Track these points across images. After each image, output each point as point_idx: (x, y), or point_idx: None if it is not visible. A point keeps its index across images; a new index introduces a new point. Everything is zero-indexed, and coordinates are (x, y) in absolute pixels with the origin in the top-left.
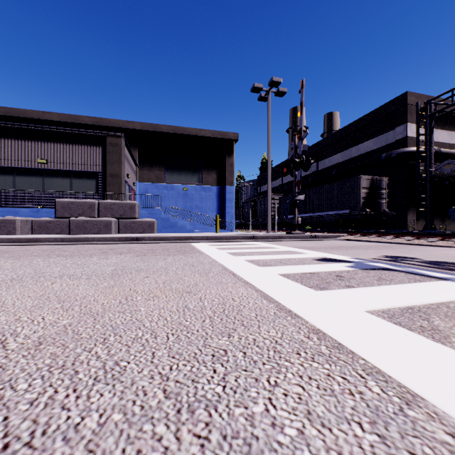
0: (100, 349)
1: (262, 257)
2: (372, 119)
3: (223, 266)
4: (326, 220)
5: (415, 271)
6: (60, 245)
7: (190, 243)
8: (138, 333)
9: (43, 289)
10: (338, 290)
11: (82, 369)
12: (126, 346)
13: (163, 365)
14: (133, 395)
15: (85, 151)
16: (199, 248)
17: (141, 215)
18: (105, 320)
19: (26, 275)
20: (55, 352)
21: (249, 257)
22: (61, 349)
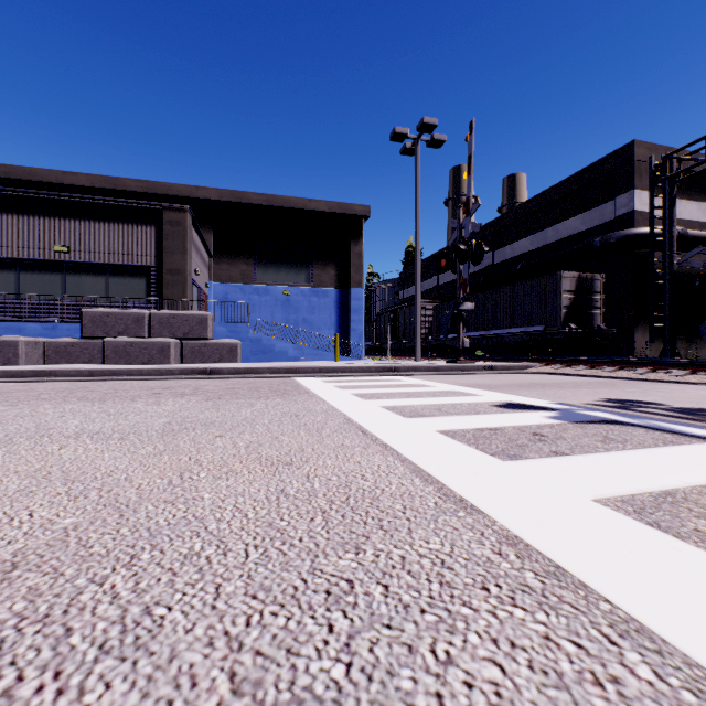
0: (121, 579)
1: (409, 402)
2: (579, 183)
3: (346, 416)
4: (507, 341)
5: (661, 426)
6: (87, 382)
7: (293, 378)
8: (194, 544)
9: (43, 459)
10: (540, 460)
11: (79, 623)
12: (169, 572)
13: (234, 615)
14: (169, 687)
15: (129, 233)
16: (308, 386)
17: (216, 333)
18: (139, 519)
19: (21, 433)
20: (37, 586)
21: (389, 402)
22: (49, 579)
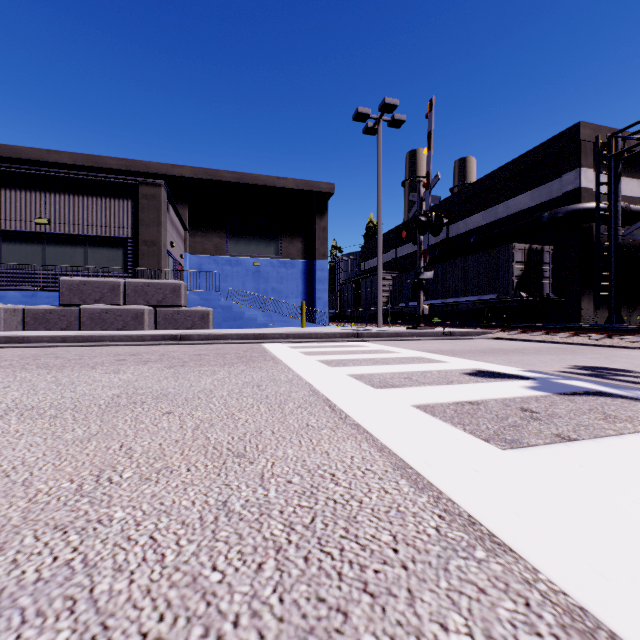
0: None
1: (377, 369)
2: (528, 162)
3: (312, 387)
4: (462, 309)
5: None
6: (59, 348)
7: (261, 344)
8: (55, 635)
9: None
10: (547, 448)
11: None
12: None
13: None
14: None
15: (107, 206)
16: (274, 352)
17: (189, 301)
18: None
19: None
20: None
21: (355, 369)
22: None
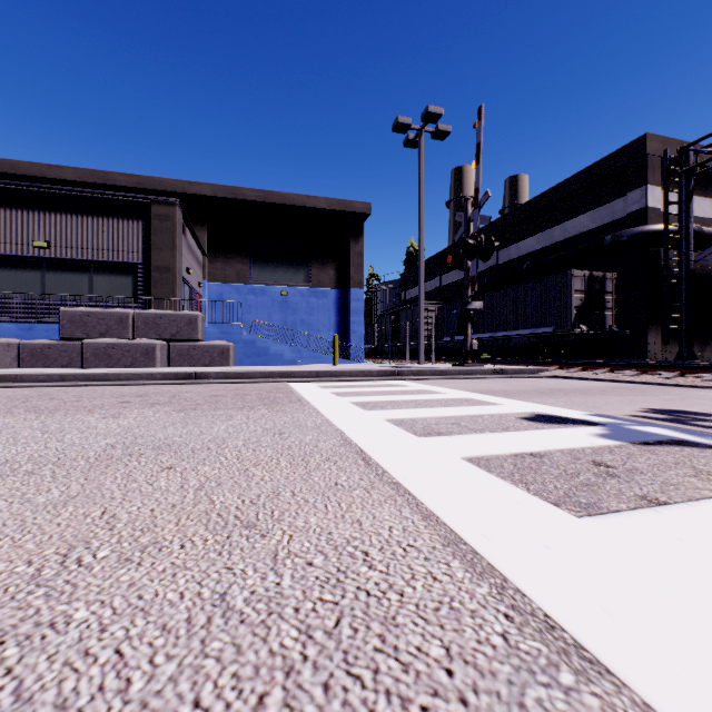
0: None
1: (419, 413)
2: (588, 179)
3: (343, 435)
4: (514, 343)
5: None
6: (56, 387)
7: (287, 383)
8: None
9: None
10: (633, 514)
11: None
12: None
13: None
14: None
15: (115, 227)
16: (301, 393)
17: (207, 335)
18: None
19: None
20: None
21: (395, 413)
22: None
